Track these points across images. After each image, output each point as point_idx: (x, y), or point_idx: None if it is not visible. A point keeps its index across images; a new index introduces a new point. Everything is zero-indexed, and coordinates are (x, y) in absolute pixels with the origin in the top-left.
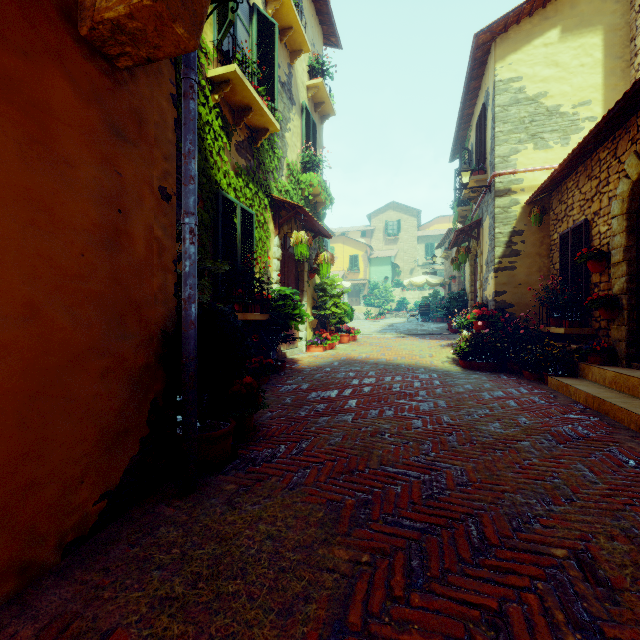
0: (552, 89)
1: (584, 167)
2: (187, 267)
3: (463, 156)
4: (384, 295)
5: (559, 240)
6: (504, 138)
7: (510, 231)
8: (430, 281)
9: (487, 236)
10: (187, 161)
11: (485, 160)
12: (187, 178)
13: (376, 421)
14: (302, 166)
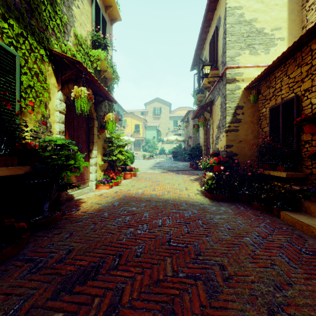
0: (260, 17)
1: (293, 59)
2: None
3: (200, 64)
4: (153, 146)
5: (269, 112)
6: (232, 45)
7: (235, 106)
8: (178, 139)
9: (219, 110)
10: None
11: (217, 62)
12: None
13: None
14: (92, 44)
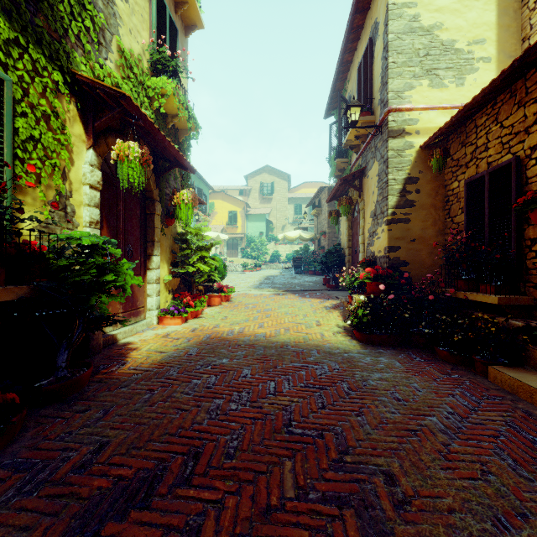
0: (447, 21)
1: (510, 93)
2: None
3: (342, 105)
4: (260, 248)
5: (465, 188)
6: (398, 70)
7: (404, 178)
8: (303, 236)
9: (375, 185)
10: None
11: (372, 101)
12: None
13: None
14: (151, 68)
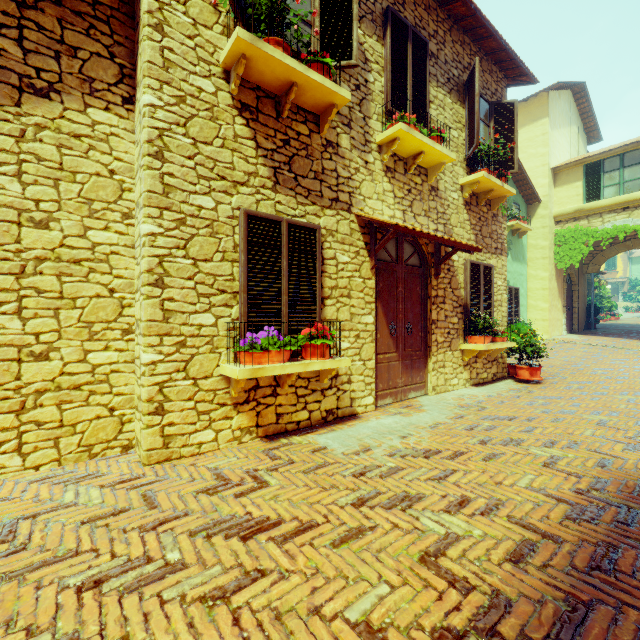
0: None
1: None
2: (592, 298)
3: None
4: None
5: None
6: None
7: None
8: None
9: None
10: (592, 283)
11: None
12: (592, 286)
13: (629, 328)
14: None
